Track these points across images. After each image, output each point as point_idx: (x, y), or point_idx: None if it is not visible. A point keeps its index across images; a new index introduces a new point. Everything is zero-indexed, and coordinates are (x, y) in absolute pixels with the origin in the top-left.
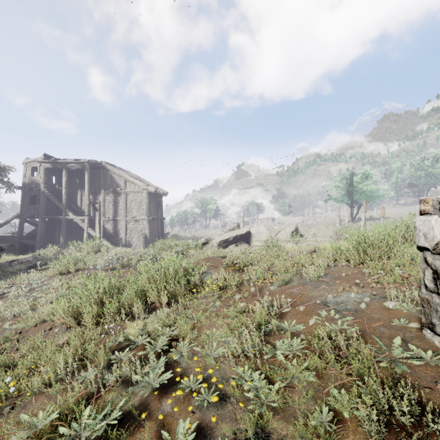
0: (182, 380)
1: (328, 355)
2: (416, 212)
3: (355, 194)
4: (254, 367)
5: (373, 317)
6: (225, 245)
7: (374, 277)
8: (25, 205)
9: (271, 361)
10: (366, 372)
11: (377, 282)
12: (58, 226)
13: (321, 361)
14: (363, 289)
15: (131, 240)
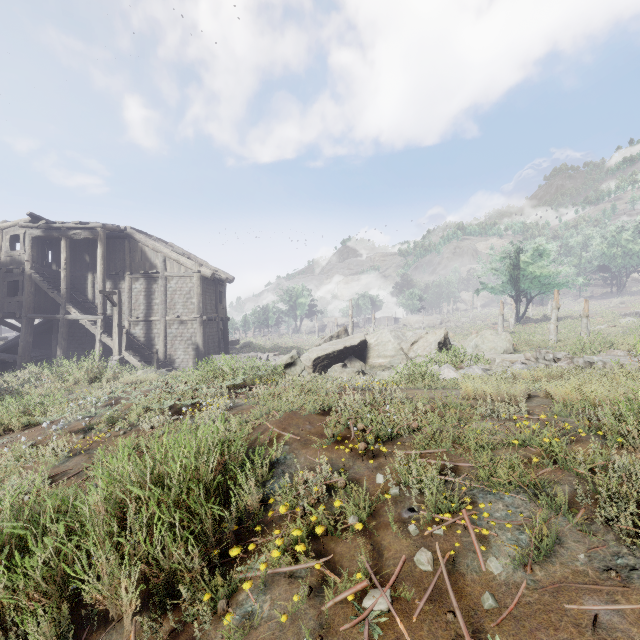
0: None
1: None
2: (613, 308)
3: (523, 282)
4: None
5: None
6: (325, 364)
7: None
8: (0, 297)
9: None
10: None
11: None
12: (55, 331)
13: None
14: None
15: (174, 353)
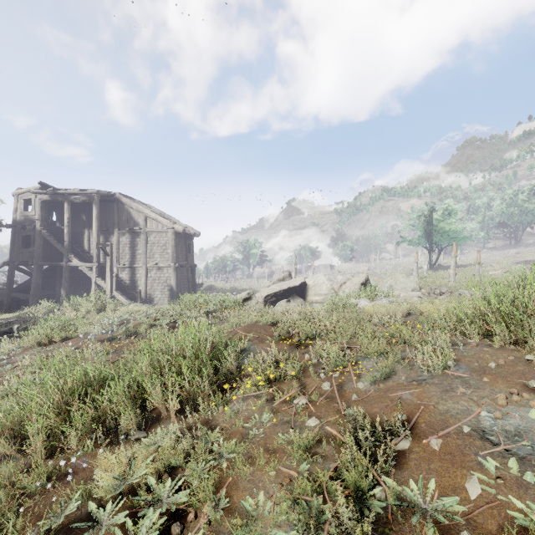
0: None
1: None
2: (509, 257)
3: (435, 236)
4: None
5: None
6: (273, 300)
7: None
8: (16, 248)
9: None
10: None
11: None
12: (59, 275)
13: None
14: None
15: (153, 293)
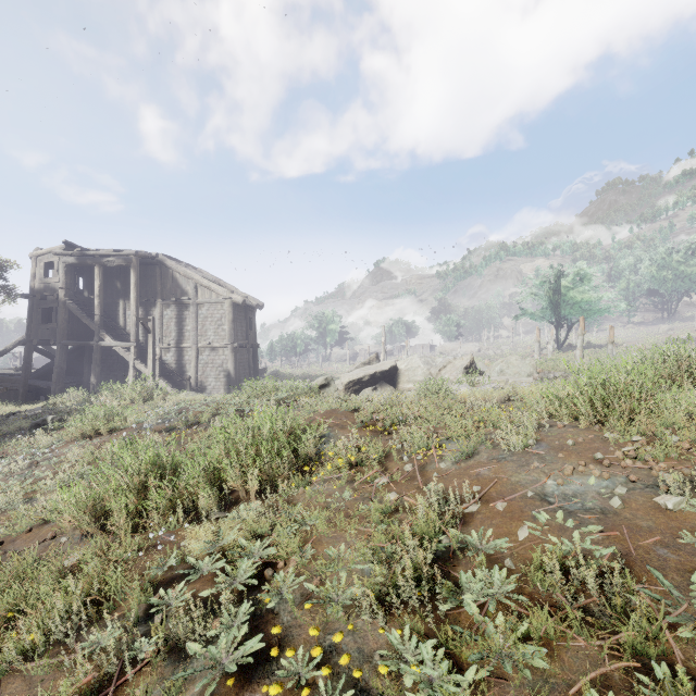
0: (281, 659)
1: (568, 609)
2: (660, 335)
3: (564, 307)
4: (421, 630)
5: (639, 527)
6: (356, 388)
7: (628, 448)
8: (35, 323)
9: (454, 615)
10: (650, 650)
11: (634, 457)
12: (87, 358)
13: (553, 620)
14: (609, 469)
15: (205, 380)
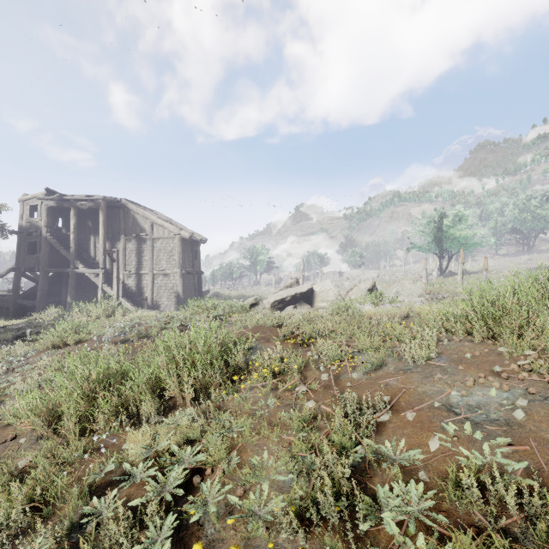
0: None
1: (493, 535)
2: (521, 264)
3: (445, 242)
4: None
5: (546, 440)
6: (280, 306)
7: (524, 362)
8: (22, 254)
9: (373, 532)
10: None
11: (529, 370)
12: (65, 282)
13: (476, 544)
14: (507, 381)
15: (159, 300)
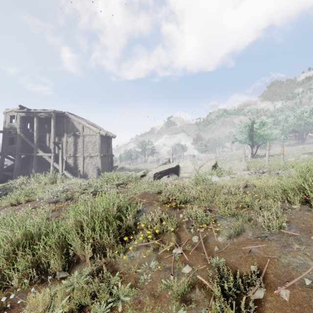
0: None
1: None
2: (298, 150)
3: (255, 137)
4: None
5: None
6: (159, 176)
7: None
8: (5, 145)
9: None
10: None
11: None
12: (31, 161)
13: None
14: None
15: (87, 171)
